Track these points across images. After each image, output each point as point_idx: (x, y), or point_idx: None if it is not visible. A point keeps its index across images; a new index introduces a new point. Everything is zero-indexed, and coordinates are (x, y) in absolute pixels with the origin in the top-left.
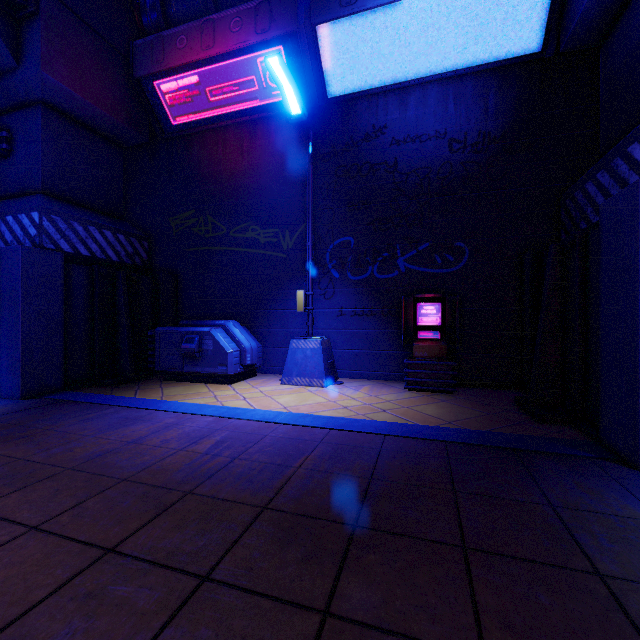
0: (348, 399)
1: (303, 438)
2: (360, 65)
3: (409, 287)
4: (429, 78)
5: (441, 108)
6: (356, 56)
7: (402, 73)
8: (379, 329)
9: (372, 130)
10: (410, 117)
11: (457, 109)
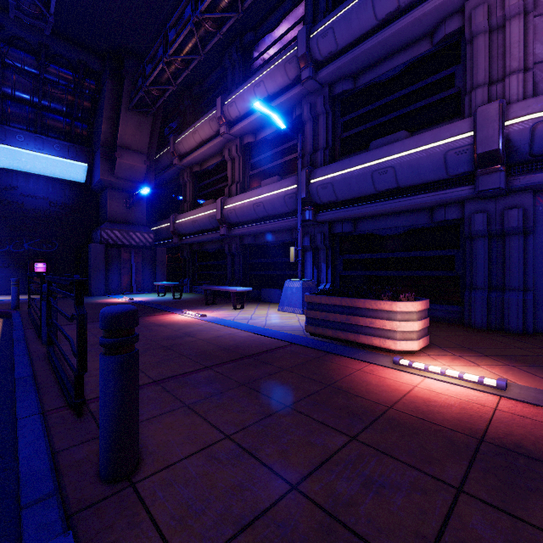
0: (6, 298)
1: (2, 301)
2: (4, 159)
3: (30, 256)
4: (40, 175)
5: (46, 188)
6: (2, 156)
7: (27, 169)
8: (14, 273)
9: (9, 186)
10: (31, 187)
11: (53, 191)
